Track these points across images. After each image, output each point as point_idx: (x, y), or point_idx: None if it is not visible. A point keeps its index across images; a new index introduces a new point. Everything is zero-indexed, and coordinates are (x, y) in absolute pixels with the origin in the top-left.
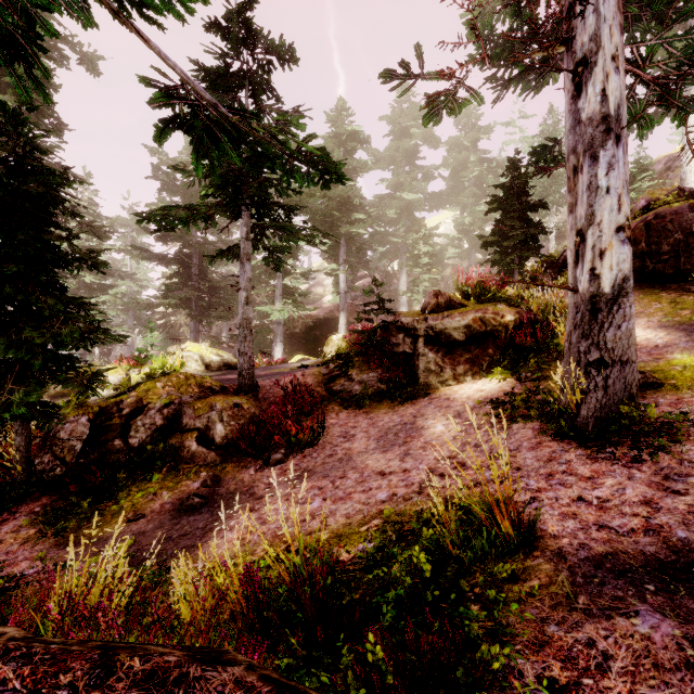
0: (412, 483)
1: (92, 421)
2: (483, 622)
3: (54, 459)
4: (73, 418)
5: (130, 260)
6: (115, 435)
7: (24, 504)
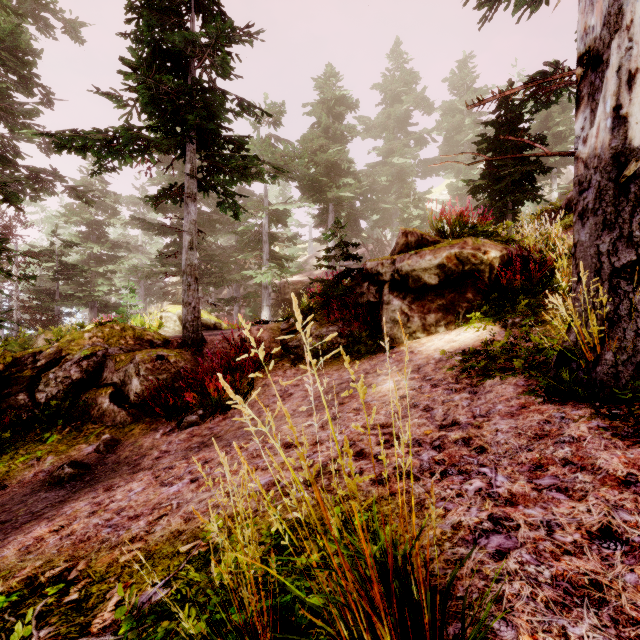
0: (313, 465)
1: (0, 372)
2: None
3: None
4: None
5: (141, 235)
6: (20, 388)
7: None
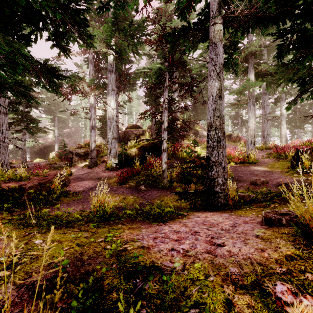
0: None
1: None
2: None
3: None
4: None
5: None
6: None
7: None
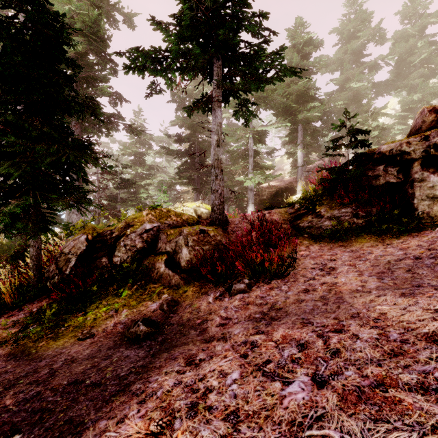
0: None
1: (90, 240)
2: None
3: (57, 269)
4: (76, 237)
5: (164, 162)
6: (102, 253)
7: (31, 304)
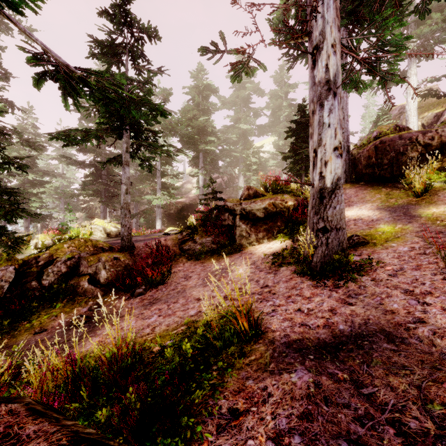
0: (213, 304)
1: (17, 269)
2: (214, 381)
3: None
4: (3, 267)
5: (62, 165)
6: (32, 278)
7: None
